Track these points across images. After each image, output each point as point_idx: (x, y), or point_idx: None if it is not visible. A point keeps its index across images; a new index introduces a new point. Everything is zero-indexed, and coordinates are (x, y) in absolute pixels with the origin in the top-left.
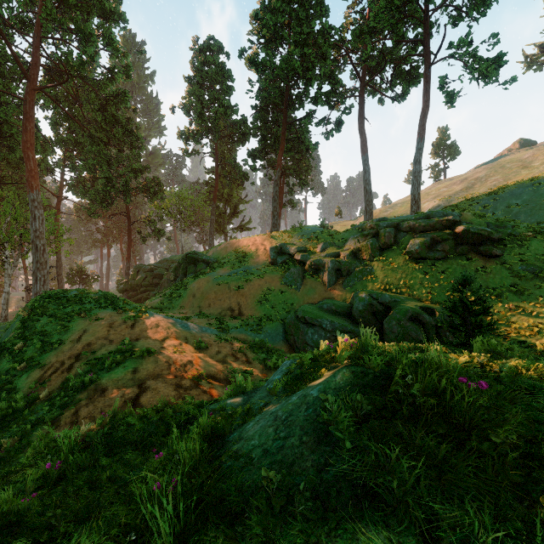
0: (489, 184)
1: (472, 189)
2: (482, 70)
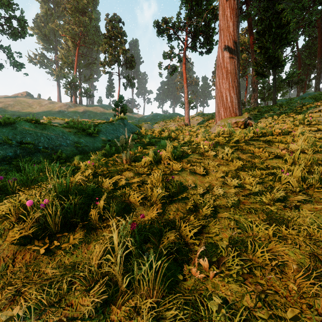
0: (16, 109)
1: (7, 109)
2: (16, 64)
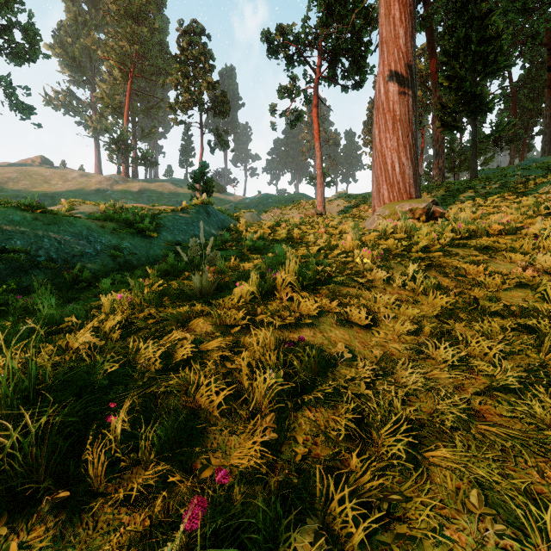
0: (21, 186)
1: (6, 186)
2: (20, 108)
